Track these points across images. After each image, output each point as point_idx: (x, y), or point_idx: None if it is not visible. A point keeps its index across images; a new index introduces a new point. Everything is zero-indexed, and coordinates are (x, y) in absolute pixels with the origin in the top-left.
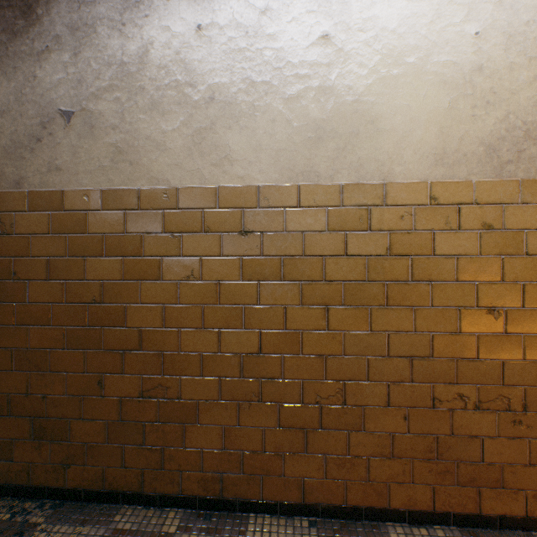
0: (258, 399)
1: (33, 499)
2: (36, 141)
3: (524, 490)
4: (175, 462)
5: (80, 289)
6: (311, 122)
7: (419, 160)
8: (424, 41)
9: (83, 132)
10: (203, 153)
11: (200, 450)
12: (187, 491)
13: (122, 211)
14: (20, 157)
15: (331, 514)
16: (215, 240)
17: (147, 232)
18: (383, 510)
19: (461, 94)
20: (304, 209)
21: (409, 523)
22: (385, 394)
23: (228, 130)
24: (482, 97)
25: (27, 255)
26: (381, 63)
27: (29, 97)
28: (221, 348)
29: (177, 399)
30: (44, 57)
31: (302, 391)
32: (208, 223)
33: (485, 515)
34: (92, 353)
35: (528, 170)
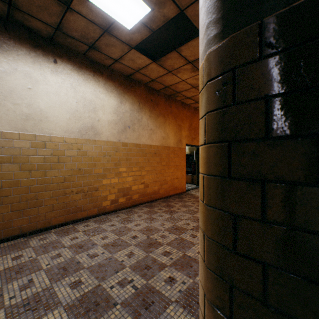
0: (1, 204)
1: None
2: None
3: (88, 210)
4: None
5: None
6: (25, 113)
7: (61, 131)
8: (63, 100)
9: None
10: None
11: None
12: None
13: None
14: None
15: (32, 233)
16: None
17: None
18: (50, 227)
19: (73, 116)
20: (22, 140)
21: (58, 227)
22: (51, 194)
23: None
24: (78, 118)
25: None
26: (50, 102)
27: None
28: None
29: None
30: None
31: (21, 198)
32: None
33: (79, 219)
34: None
35: (88, 137)
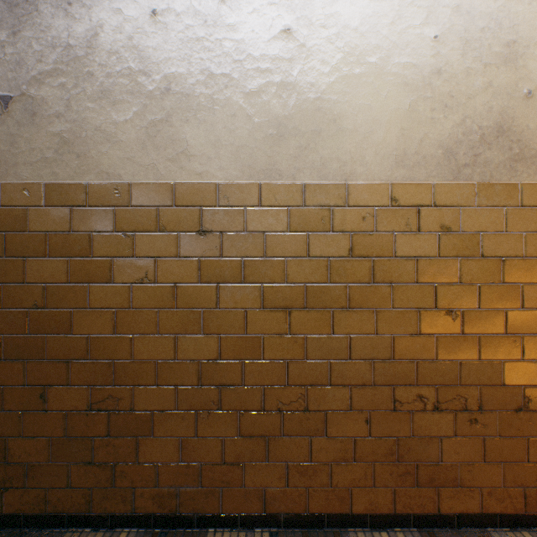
0: (218, 408)
1: None
2: None
3: (480, 487)
4: (128, 479)
5: (20, 293)
6: (273, 118)
7: (380, 161)
8: (385, 41)
9: (23, 120)
10: (158, 146)
11: (156, 465)
12: (141, 509)
13: (67, 207)
14: None
15: (293, 524)
16: (171, 240)
17: (96, 231)
18: (345, 516)
19: (420, 96)
20: (266, 208)
21: (370, 527)
22: (347, 398)
23: (186, 123)
24: (441, 101)
25: None
26: (343, 61)
27: None
28: (178, 355)
29: (130, 411)
30: None
31: (263, 398)
32: (164, 222)
33: (443, 514)
34: (34, 364)
35: (483, 174)
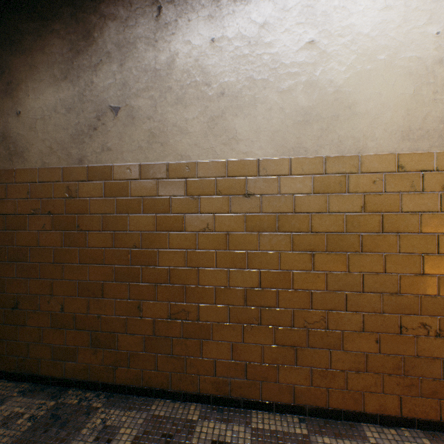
0: (258, 323)
1: (91, 391)
2: (93, 129)
3: None
4: (195, 368)
5: (125, 238)
6: (300, 109)
7: (388, 136)
8: (392, 42)
9: (127, 122)
10: (216, 135)
11: (214, 360)
12: (203, 390)
13: (155, 179)
14: (82, 141)
15: (316, 414)
16: (225, 201)
17: (173, 196)
18: (358, 413)
19: (424, 82)
20: (295, 176)
21: (380, 424)
22: (360, 322)
23: (235, 117)
24: (442, 84)
25: (86, 213)
26: (357, 61)
27: (88, 98)
28: (230, 283)
29: (196, 321)
30: (99, 68)
31: (293, 317)
32: (219, 188)
33: None
34: (133, 285)
35: None
